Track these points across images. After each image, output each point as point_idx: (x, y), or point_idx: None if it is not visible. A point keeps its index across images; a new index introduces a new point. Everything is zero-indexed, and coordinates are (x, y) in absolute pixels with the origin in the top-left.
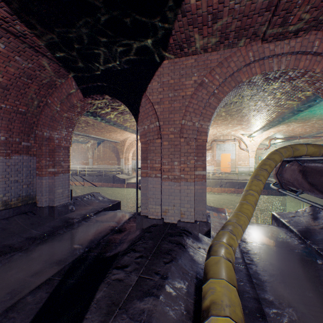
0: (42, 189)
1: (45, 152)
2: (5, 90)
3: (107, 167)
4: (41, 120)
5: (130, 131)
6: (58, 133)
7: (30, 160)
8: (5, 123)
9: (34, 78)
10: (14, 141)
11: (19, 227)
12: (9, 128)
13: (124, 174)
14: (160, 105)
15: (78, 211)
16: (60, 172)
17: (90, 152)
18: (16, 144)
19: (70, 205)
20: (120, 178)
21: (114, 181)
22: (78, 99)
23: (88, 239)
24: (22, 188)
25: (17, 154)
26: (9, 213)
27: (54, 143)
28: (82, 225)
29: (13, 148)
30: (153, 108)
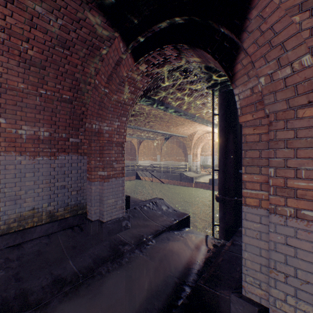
0: (91, 197)
1: (94, 149)
2: (41, 68)
3: (174, 163)
4: (90, 109)
5: (200, 122)
6: (108, 124)
7: (80, 160)
8: (48, 115)
9: (71, 47)
10: (60, 137)
11: (58, 251)
12: (53, 121)
13: (192, 171)
14: (311, 7)
15: (134, 229)
16: (112, 177)
17: (158, 148)
18: (62, 140)
19: (123, 220)
20: (187, 177)
21: (181, 179)
22: (128, 68)
23: (134, 312)
24: (71, 195)
25: (64, 153)
26: (54, 227)
27: (103, 137)
28: (133, 261)
29: (59, 145)
30: (289, 19)
